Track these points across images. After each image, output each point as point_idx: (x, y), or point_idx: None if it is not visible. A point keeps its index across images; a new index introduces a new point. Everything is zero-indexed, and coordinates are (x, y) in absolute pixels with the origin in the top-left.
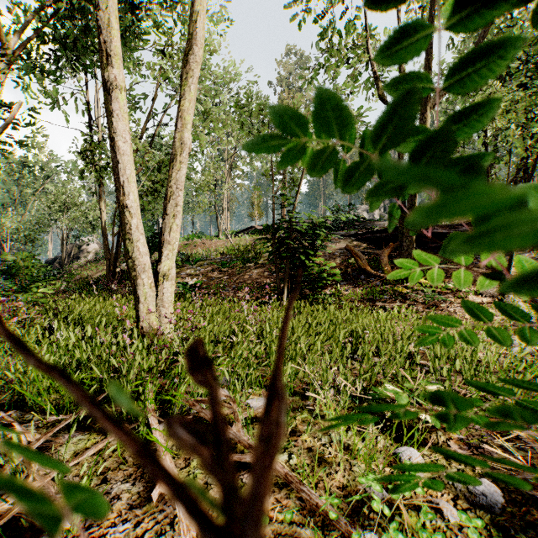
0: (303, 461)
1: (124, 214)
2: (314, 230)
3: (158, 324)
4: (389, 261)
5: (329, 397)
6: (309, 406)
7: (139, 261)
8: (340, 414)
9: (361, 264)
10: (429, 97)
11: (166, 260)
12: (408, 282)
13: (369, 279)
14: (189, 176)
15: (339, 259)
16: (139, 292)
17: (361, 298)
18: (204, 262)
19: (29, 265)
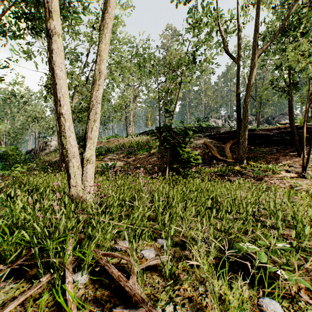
0: (185, 311)
1: (60, 119)
2: (185, 132)
3: (83, 192)
4: (230, 151)
5: (202, 251)
6: (187, 256)
7: (70, 151)
8: (210, 263)
9: (213, 153)
10: (256, 49)
11: (88, 150)
12: (242, 164)
13: (218, 162)
14: (109, 100)
15: (199, 150)
16: (70, 171)
17: (214, 173)
18: (118, 152)
19: (14, 153)
